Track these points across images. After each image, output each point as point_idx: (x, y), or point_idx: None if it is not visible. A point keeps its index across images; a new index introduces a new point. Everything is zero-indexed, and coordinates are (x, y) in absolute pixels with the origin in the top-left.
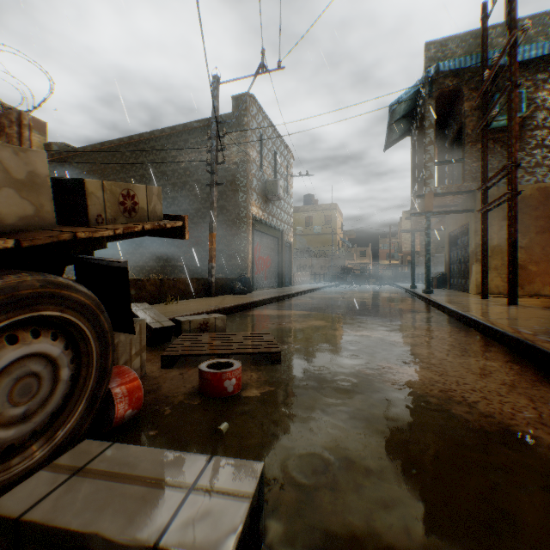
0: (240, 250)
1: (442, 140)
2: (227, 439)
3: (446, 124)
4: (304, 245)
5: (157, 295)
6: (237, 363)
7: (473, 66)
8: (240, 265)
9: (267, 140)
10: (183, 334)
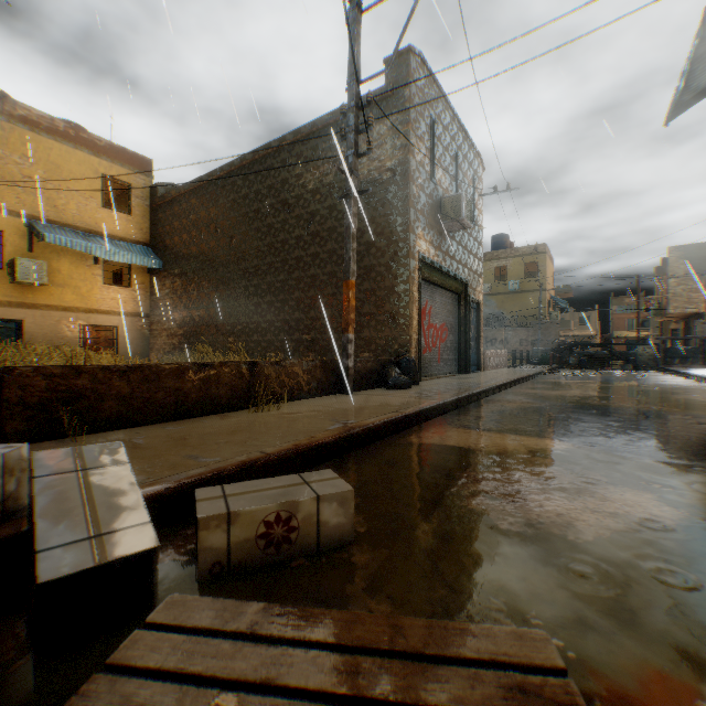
0: (397, 313)
1: None
2: None
3: None
4: (492, 309)
5: (243, 392)
6: None
7: None
8: (397, 338)
9: (443, 132)
10: (163, 607)
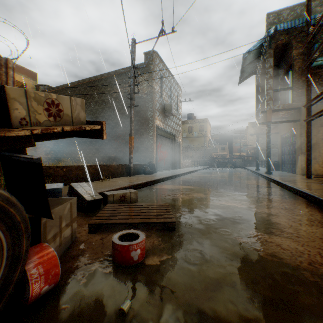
0: (148, 147)
1: (276, 76)
2: (128, 321)
3: (279, 66)
4: (187, 143)
5: (96, 175)
6: (142, 234)
7: (300, 26)
8: (148, 156)
9: (165, 79)
10: (108, 205)
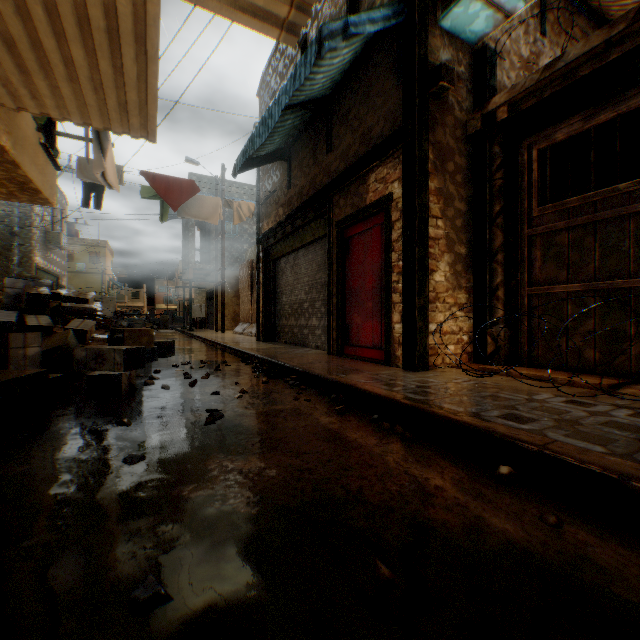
0: None
1: (204, 226)
2: None
3: None
4: None
5: None
6: None
7: None
8: None
9: None
10: None
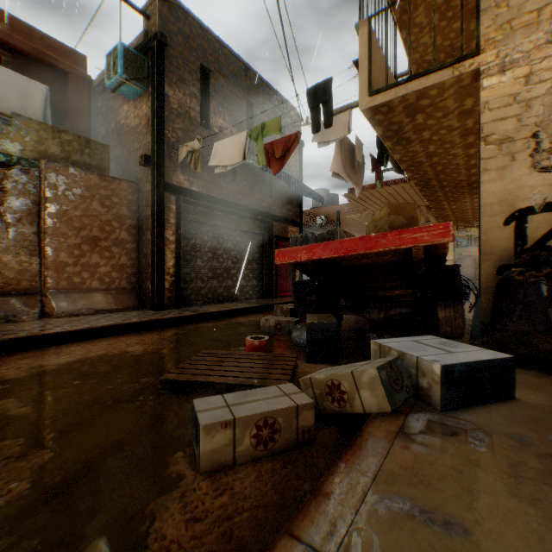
0: None
1: None
2: None
3: None
4: None
5: None
6: (248, 338)
7: None
8: None
9: None
10: (286, 382)
